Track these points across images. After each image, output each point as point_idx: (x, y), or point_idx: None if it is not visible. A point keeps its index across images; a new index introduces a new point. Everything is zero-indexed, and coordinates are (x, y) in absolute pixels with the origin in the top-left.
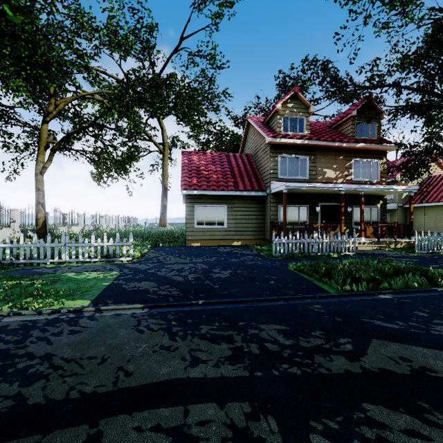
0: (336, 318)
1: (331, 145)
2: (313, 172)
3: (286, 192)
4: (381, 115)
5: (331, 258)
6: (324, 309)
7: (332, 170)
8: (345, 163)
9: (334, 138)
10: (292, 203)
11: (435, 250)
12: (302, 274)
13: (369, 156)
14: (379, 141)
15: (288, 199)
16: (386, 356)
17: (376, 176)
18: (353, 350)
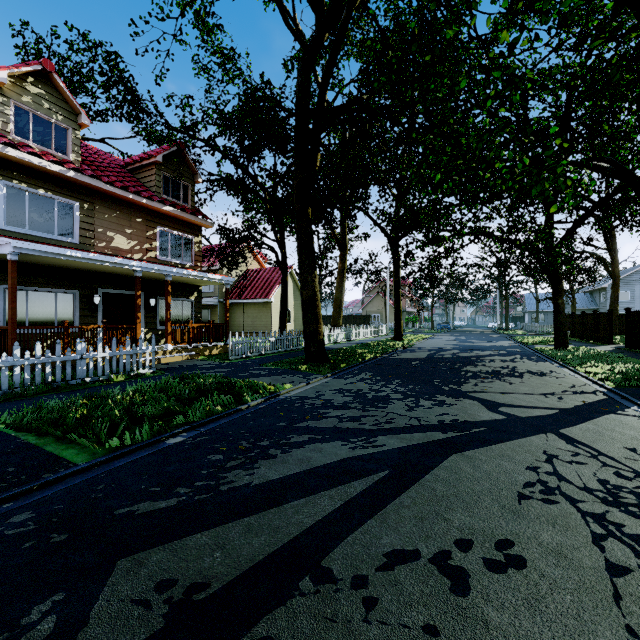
0: (57, 535)
1: (123, 195)
2: (89, 232)
3: (24, 261)
4: (196, 177)
5: (112, 384)
6: (35, 521)
7: (125, 237)
8: (146, 230)
9: (128, 186)
10: (39, 285)
11: (249, 354)
12: (25, 434)
13: (181, 229)
14: (194, 211)
15: (30, 276)
16: (131, 599)
17: (190, 259)
18: (54, 633)
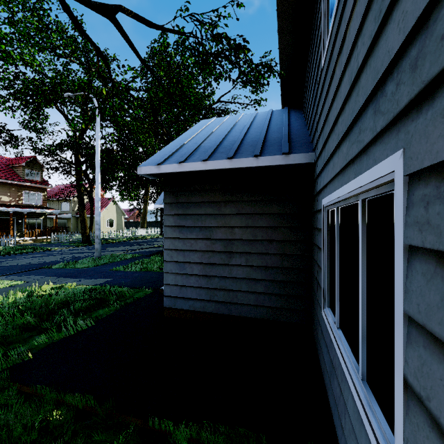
0: None
1: (6, 182)
2: None
3: None
4: (43, 168)
5: None
6: None
7: (7, 196)
8: (17, 193)
9: (8, 177)
10: None
11: (63, 241)
12: None
13: (35, 190)
14: (42, 182)
15: None
16: None
17: (40, 202)
18: None
